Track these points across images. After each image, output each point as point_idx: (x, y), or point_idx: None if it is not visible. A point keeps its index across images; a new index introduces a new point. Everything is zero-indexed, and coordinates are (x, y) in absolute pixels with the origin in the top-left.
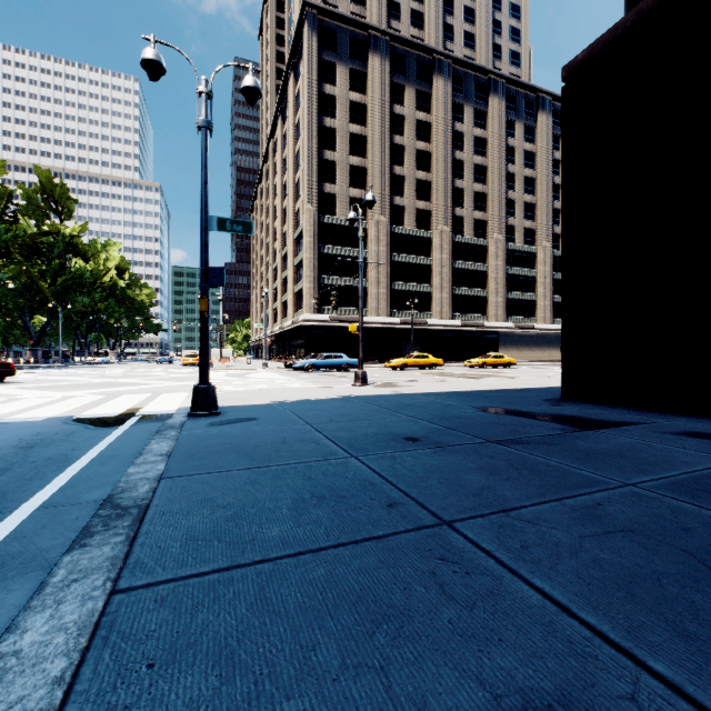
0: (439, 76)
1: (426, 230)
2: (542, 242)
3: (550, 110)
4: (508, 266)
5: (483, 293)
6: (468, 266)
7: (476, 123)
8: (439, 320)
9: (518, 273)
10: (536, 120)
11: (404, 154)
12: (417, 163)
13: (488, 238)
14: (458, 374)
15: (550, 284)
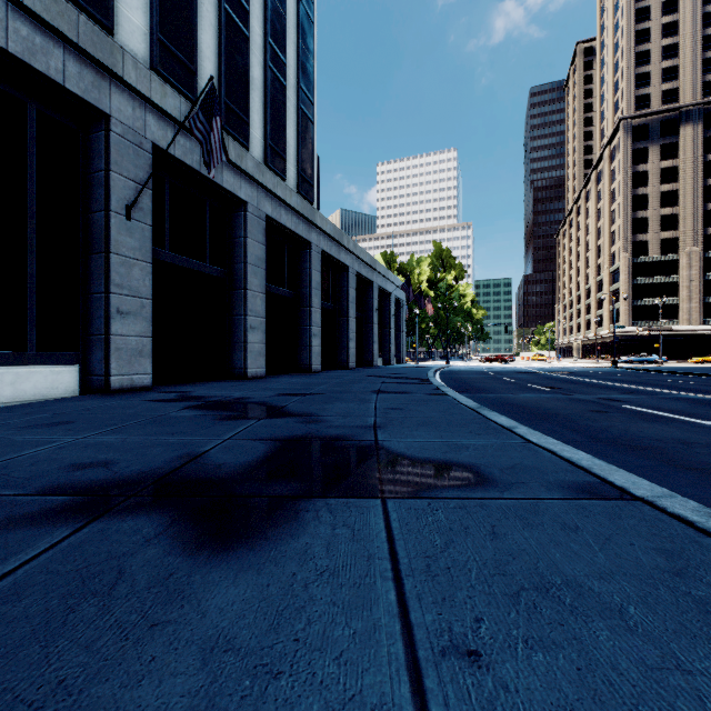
0: None
1: None
2: None
3: None
4: None
5: None
6: None
7: None
8: None
9: None
10: None
11: None
12: None
13: None
14: None
15: None
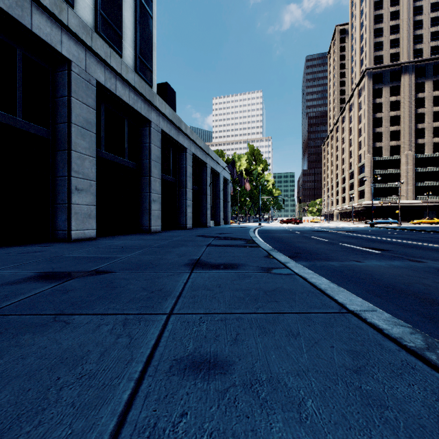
0: None
1: None
2: None
3: None
4: None
5: None
6: None
7: None
8: None
9: None
10: None
11: (424, 116)
12: (433, 119)
13: None
14: None
15: None
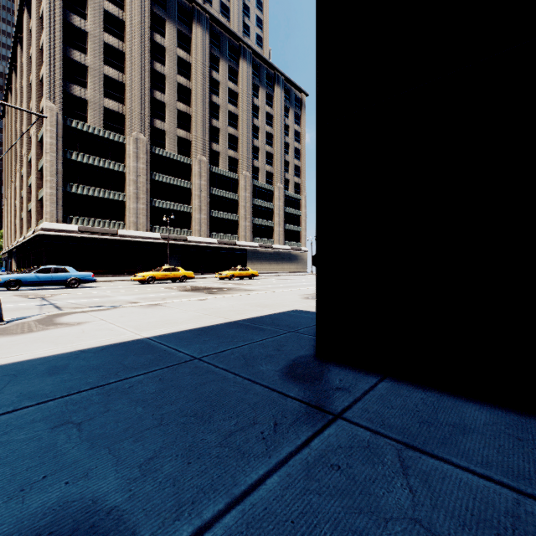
0: (198, 24)
1: (186, 157)
2: (278, 183)
3: (283, 87)
4: (254, 198)
5: (235, 218)
6: (223, 193)
7: (229, 77)
8: (198, 237)
9: (261, 205)
10: (273, 91)
11: (166, 83)
12: (178, 95)
13: (239, 173)
14: (201, 288)
15: (283, 216)
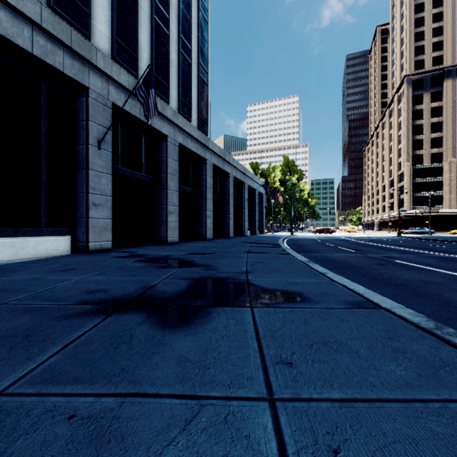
0: None
1: None
2: None
3: None
4: None
5: None
6: None
7: None
8: None
9: None
10: None
11: None
12: None
13: None
14: None
15: None
